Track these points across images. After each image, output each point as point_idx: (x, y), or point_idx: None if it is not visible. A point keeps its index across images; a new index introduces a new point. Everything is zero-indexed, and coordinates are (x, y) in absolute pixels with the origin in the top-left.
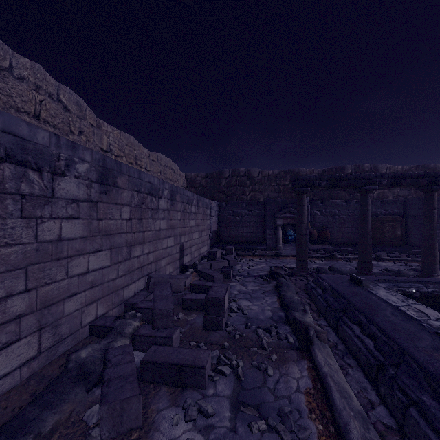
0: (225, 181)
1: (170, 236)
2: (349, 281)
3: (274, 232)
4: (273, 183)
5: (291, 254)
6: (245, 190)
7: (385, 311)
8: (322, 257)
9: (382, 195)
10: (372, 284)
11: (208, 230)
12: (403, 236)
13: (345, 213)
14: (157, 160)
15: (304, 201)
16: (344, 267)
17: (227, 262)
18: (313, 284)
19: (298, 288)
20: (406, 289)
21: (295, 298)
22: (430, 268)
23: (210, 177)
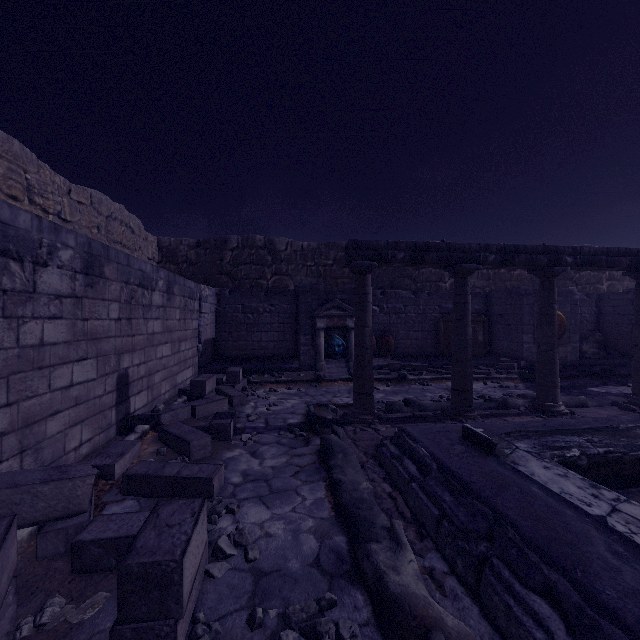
0: (231, 255)
1: (84, 357)
2: (464, 441)
3: (312, 341)
4: (309, 261)
5: (339, 377)
6: (264, 270)
7: (592, 542)
8: (386, 379)
9: None
10: (508, 447)
11: (195, 339)
12: (487, 343)
13: (414, 310)
14: (91, 203)
15: (369, 285)
16: (422, 395)
17: (228, 399)
18: (395, 449)
19: (362, 453)
20: (566, 453)
21: (363, 487)
22: (550, 395)
23: (203, 246)
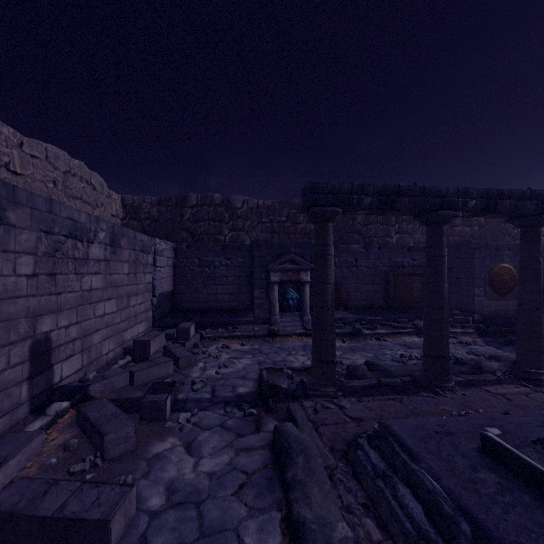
0: (191, 212)
1: None
2: (490, 463)
3: (267, 294)
4: (264, 218)
5: (294, 332)
6: (222, 226)
7: None
8: (341, 334)
9: (402, 241)
10: None
11: (149, 293)
12: None
13: (365, 263)
14: (46, 158)
15: (330, 235)
16: (381, 353)
17: (175, 360)
18: (377, 458)
19: (327, 449)
20: None
21: (339, 537)
22: (536, 360)
23: (165, 203)
